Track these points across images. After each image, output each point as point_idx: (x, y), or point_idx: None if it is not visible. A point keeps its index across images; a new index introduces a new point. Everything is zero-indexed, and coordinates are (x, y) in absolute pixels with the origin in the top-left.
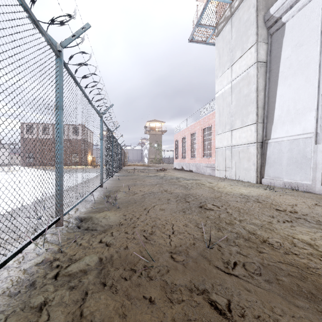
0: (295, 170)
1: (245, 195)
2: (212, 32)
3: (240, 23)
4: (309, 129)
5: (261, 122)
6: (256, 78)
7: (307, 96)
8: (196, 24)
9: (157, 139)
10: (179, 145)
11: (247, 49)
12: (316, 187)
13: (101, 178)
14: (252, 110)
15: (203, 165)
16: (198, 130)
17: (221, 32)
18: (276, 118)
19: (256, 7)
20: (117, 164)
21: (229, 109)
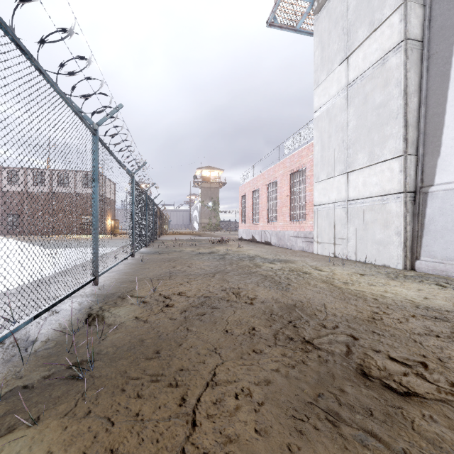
0: None
1: (428, 308)
2: (308, 9)
3: None
4: None
5: (413, 154)
6: (404, 70)
7: None
8: None
9: (212, 195)
10: (247, 202)
11: (383, 19)
12: None
13: (95, 265)
14: (394, 132)
15: (290, 234)
16: (281, 177)
17: (326, 3)
18: (449, 145)
19: None
20: (147, 232)
21: (343, 135)
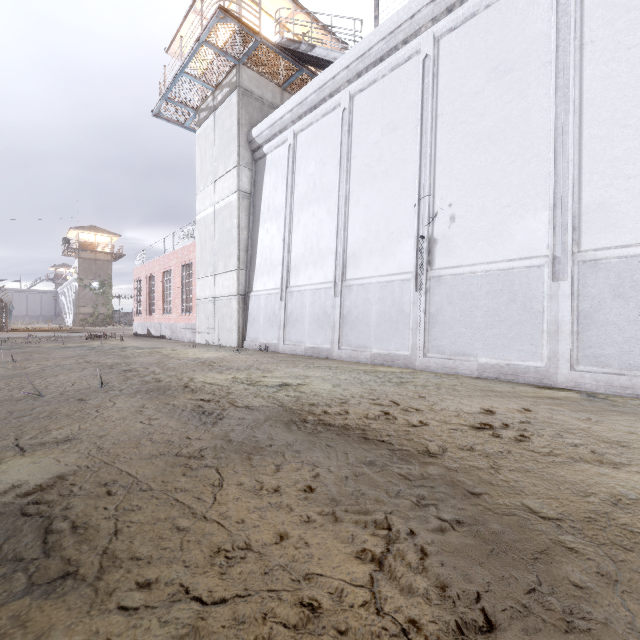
0: (268, 329)
1: (200, 358)
2: (193, 116)
3: (223, 128)
4: (279, 284)
5: (244, 269)
6: (238, 211)
7: (278, 248)
8: (163, 97)
9: (99, 271)
10: (143, 290)
11: (230, 168)
12: (280, 346)
13: None
14: (234, 252)
15: (181, 327)
16: (174, 267)
17: (204, 124)
18: (258, 267)
19: (238, 120)
20: None
21: (212, 243)
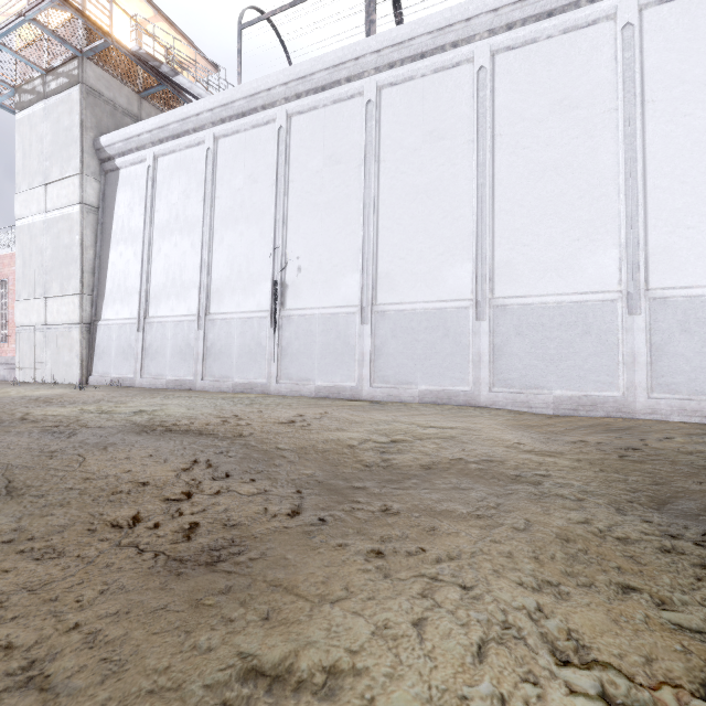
0: (122, 363)
1: (30, 396)
2: (9, 93)
3: (59, 123)
4: (136, 313)
5: (90, 294)
6: (82, 227)
7: (135, 274)
8: None
9: None
10: None
11: (69, 174)
12: (137, 380)
13: None
14: (75, 274)
15: None
16: None
17: (28, 109)
18: (108, 293)
19: (81, 121)
20: None
21: (42, 259)
